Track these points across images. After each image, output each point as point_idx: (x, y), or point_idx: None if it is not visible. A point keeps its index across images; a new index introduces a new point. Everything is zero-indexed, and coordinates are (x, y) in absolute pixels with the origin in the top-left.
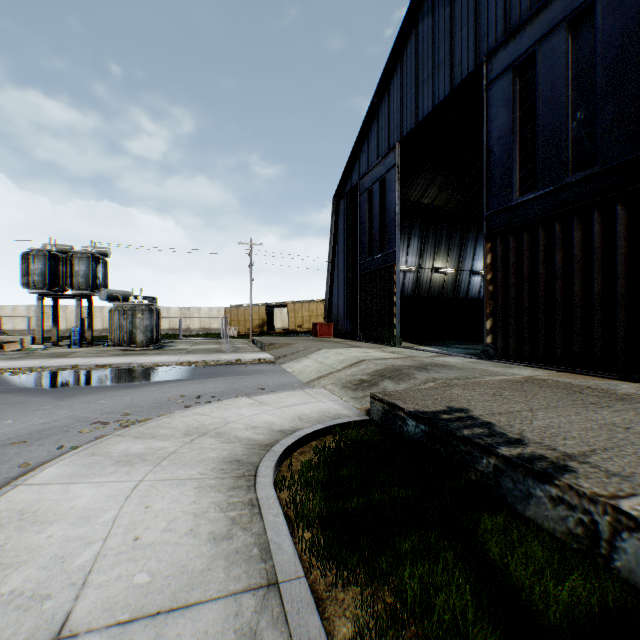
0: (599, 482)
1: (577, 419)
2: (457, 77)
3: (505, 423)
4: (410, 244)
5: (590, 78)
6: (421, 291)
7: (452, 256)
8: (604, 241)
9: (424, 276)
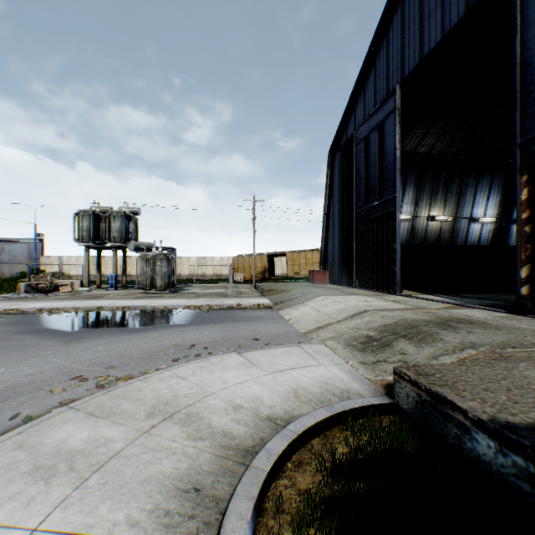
0: None
1: None
2: None
3: None
4: (405, 193)
5: None
6: (416, 239)
7: (449, 204)
8: None
9: (419, 224)
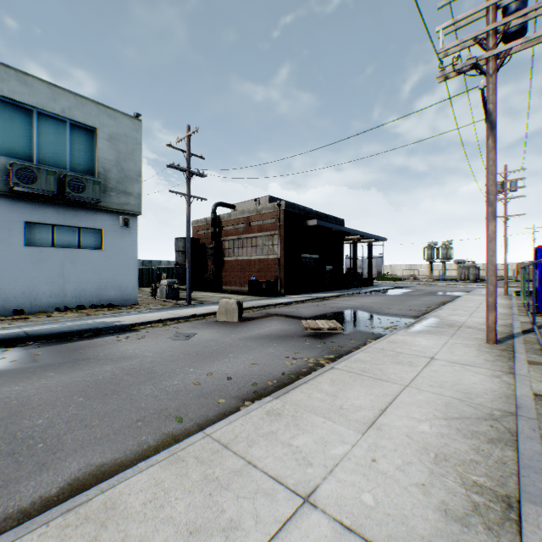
0: None
1: None
2: None
3: None
4: None
5: None
6: None
7: None
8: None
9: None
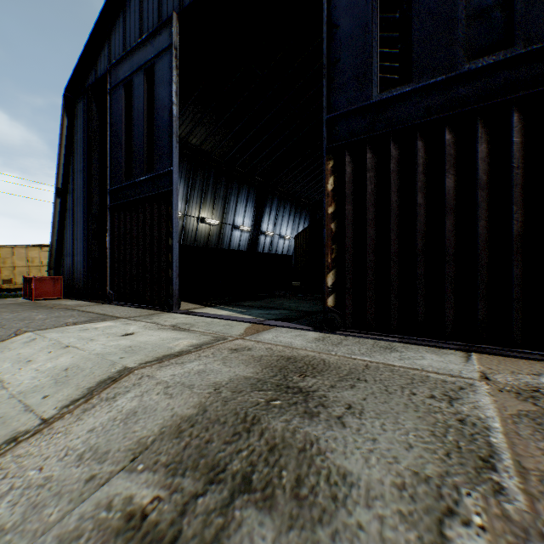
0: None
1: None
2: None
3: None
4: None
5: None
6: (187, 241)
7: (217, 208)
8: (526, 158)
9: (190, 225)
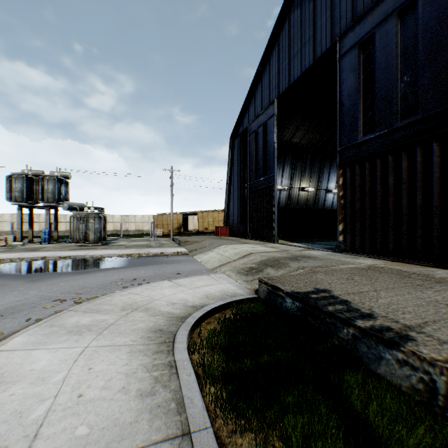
0: (434, 349)
1: (410, 297)
2: (318, 52)
3: (358, 301)
4: (284, 171)
5: (413, 52)
6: (292, 204)
7: (313, 179)
8: (424, 168)
9: (294, 193)
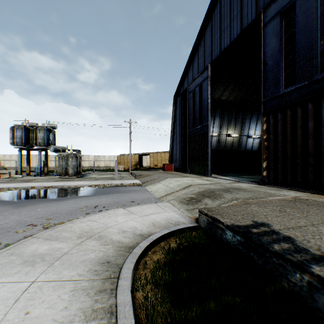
0: None
1: None
2: (244, 23)
3: (301, 238)
4: (215, 121)
5: None
6: (220, 146)
7: (237, 128)
8: None
9: (222, 138)
